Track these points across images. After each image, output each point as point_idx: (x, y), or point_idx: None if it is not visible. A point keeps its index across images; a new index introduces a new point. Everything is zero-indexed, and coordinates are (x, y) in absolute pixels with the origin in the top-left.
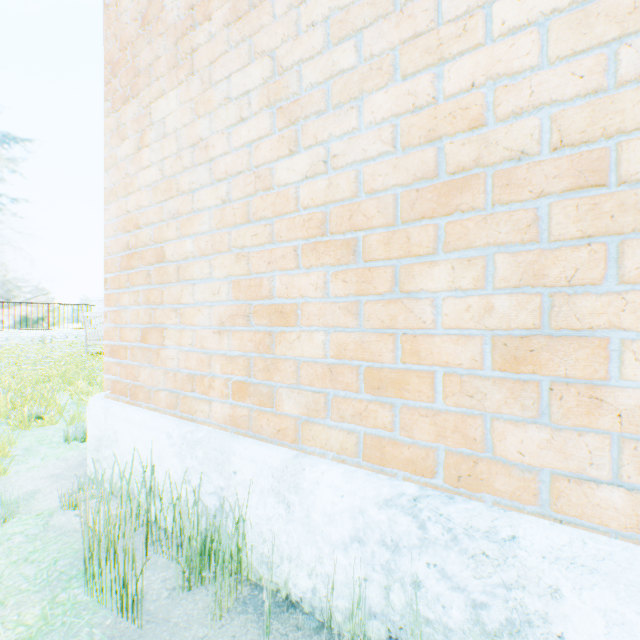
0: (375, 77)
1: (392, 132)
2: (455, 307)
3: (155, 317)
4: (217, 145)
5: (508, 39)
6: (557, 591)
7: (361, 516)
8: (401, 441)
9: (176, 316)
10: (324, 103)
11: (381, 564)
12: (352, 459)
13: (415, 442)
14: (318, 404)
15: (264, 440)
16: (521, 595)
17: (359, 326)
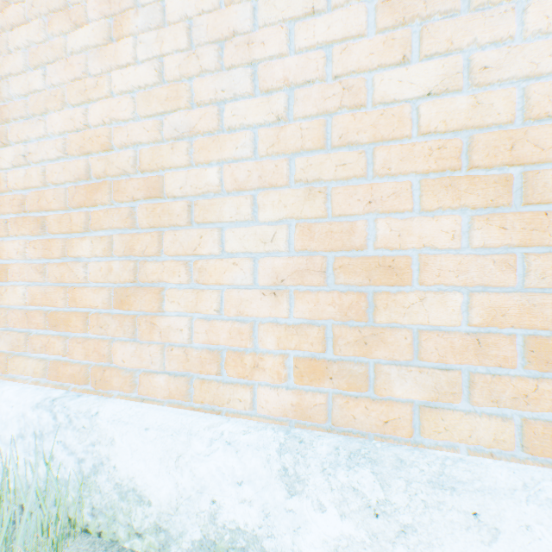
0: (53, 100)
1: (64, 142)
2: (93, 268)
3: None
4: None
5: (117, 97)
6: (114, 440)
7: (24, 418)
8: (70, 363)
9: None
10: (25, 110)
11: (35, 449)
12: (45, 380)
13: (79, 362)
14: (18, 341)
15: None
16: (100, 447)
17: (47, 281)
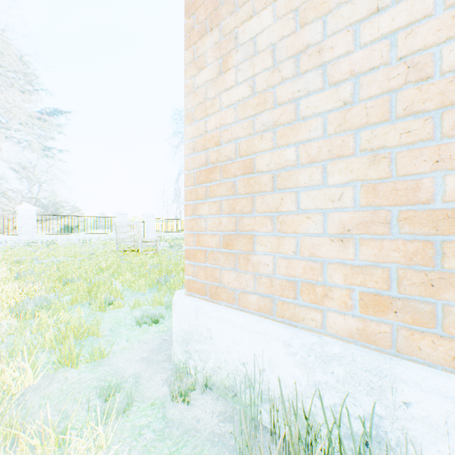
0: None
1: None
2: None
3: (243, 225)
4: (338, 46)
5: None
6: None
7: None
8: None
9: (271, 224)
10: None
11: None
12: None
13: None
14: None
15: (417, 362)
16: None
17: None
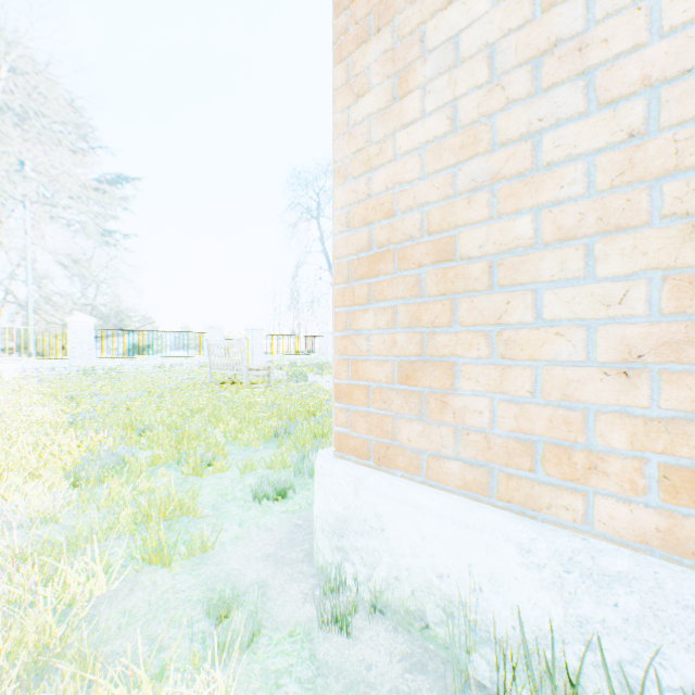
0: None
1: None
2: None
3: (434, 346)
4: (617, 37)
5: None
6: None
7: None
8: None
9: (486, 344)
10: None
11: None
12: None
13: None
14: None
15: None
16: None
17: None
